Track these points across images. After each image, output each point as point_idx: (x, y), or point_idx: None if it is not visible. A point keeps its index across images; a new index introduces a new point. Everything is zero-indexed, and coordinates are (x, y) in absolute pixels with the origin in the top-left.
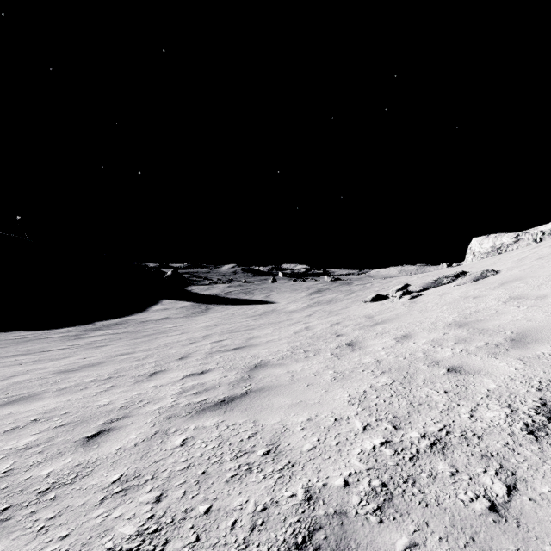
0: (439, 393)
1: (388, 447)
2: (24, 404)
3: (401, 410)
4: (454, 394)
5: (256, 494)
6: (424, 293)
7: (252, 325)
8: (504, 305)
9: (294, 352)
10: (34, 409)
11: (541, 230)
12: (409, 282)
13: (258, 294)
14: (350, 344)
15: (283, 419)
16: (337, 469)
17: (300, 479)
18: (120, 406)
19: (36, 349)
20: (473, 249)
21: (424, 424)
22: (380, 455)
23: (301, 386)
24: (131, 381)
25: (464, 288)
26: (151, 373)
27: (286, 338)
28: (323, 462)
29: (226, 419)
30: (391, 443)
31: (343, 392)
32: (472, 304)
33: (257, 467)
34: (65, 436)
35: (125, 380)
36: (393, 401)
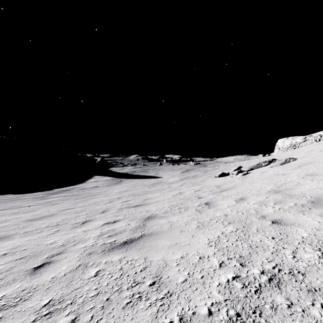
0: (268, 238)
1: (238, 281)
2: (1, 242)
3: (244, 251)
4: (279, 240)
5: (143, 320)
6: (251, 171)
7: (147, 191)
8: (302, 179)
9: (172, 208)
10: (6, 246)
11: (319, 134)
12: (241, 165)
13: (151, 172)
14: (207, 204)
15: (165, 257)
16: (203, 299)
17: (176, 308)
18: (60, 245)
19: (17, 206)
20: (279, 145)
21: (262, 262)
22: (233, 287)
23: (177, 232)
24: (70, 227)
25: (276, 169)
26: (83, 221)
27: (167, 199)
28: (192, 293)
29: (127, 256)
30: (240, 278)
31: (204, 236)
32: (282, 178)
33: (146, 295)
34: (21, 266)
35: (66, 227)
36: (238, 244)
